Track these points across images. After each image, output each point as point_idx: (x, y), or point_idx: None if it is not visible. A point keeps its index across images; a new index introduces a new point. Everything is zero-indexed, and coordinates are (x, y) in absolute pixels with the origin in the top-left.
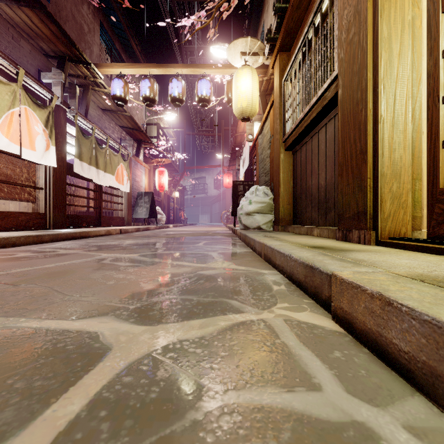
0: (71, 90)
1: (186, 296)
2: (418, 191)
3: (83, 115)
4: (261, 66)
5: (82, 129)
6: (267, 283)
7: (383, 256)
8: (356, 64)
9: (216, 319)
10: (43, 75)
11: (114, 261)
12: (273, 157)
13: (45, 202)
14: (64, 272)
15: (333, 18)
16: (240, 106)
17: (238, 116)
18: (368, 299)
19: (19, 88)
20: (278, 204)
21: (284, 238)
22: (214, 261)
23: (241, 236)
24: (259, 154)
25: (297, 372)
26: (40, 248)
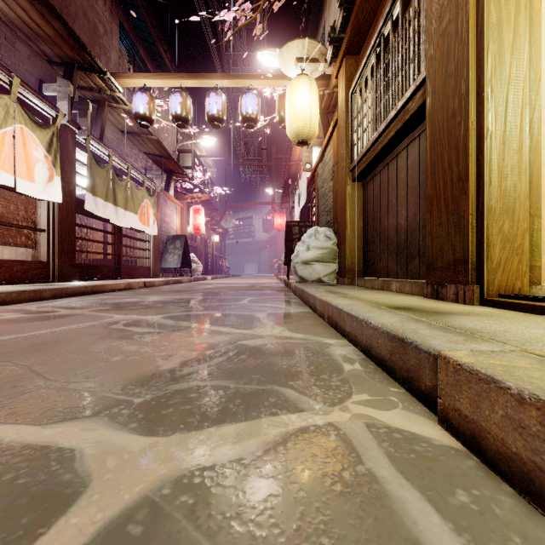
0: (81, 106)
1: (220, 381)
2: (537, 231)
3: (97, 138)
4: (321, 76)
5: (96, 156)
6: (335, 359)
7: (501, 322)
8: (451, 62)
9: (261, 423)
10: (45, 86)
11: (128, 326)
12: (337, 191)
13: (48, 247)
14: (57, 342)
15: (418, 5)
16: (295, 126)
17: (292, 138)
18: (513, 404)
19: (14, 102)
20: (344, 250)
21: (354, 294)
22: (261, 325)
23: (297, 291)
24: (318, 187)
25: (401, 542)
26: (37, 306)
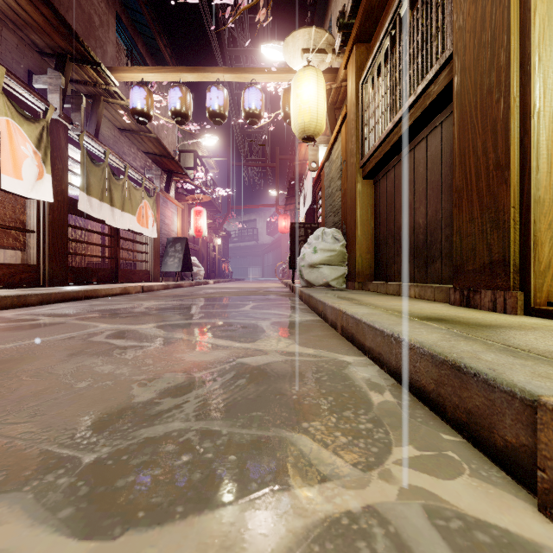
0: (74, 100)
1: (209, 423)
2: None
3: (92, 135)
4: (328, 70)
5: (91, 153)
6: (357, 386)
7: None
8: (487, 31)
9: (264, 508)
10: (35, 78)
11: (111, 338)
12: (346, 190)
13: (38, 250)
14: (18, 360)
15: None
16: (301, 121)
17: (298, 134)
18: None
19: None
20: (354, 252)
21: (369, 301)
22: (264, 337)
23: (303, 297)
24: (325, 187)
25: None
26: (18, 313)
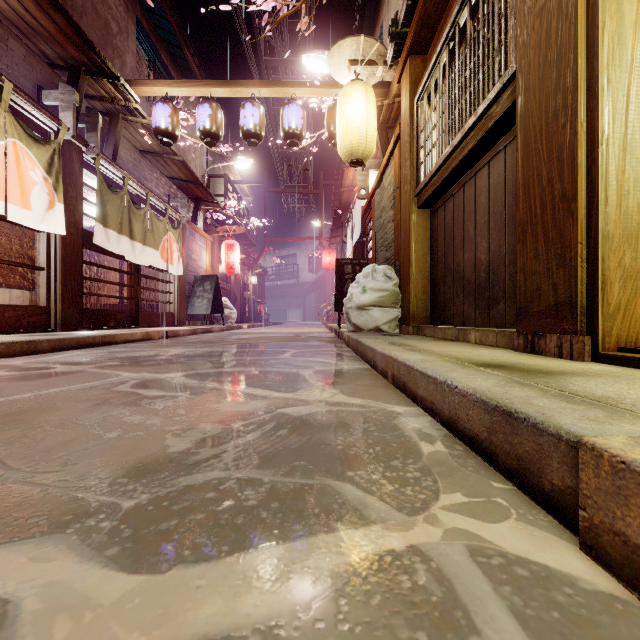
0: (89, 119)
1: (250, 472)
2: None
3: (109, 158)
4: (379, 84)
5: (108, 179)
6: (407, 436)
7: (639, 387)
8: (553, 48)
9: (309, 547)
10: (45, 94)
11: (137, 388)
12: (399, 221)
13: (48, 289)
14: (38, 410)
15: None
16: (348, 142)
17: (345, 158)
18: None
19: (5, 112)
20: (408, 292)
21: (424, 346)
22: (307, 386)
23: (351, 343)
24: (376, 218)
25: None
26: (29, 361)
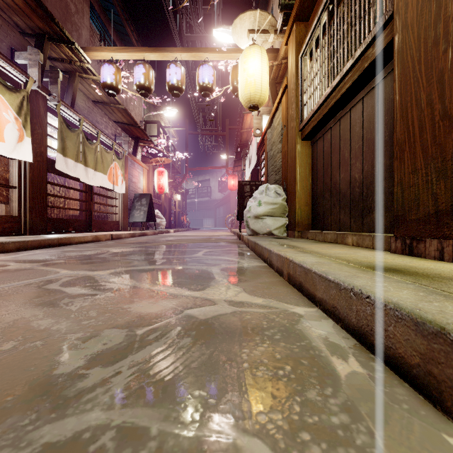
0: (52, 74)
1: (137, 412)
2: None
3: (68, 105)
4: (270, 50)
5: (67, 121)
6: (316, 348)
7: None
8: None
9: None
10: (17, 54)
11: (65, 286)
12: (286, 152)
13: (19, 203)
14: None
15: None
16: (247, 92)
17: (245, 104)
18: None
19: None
20: (294, 205)
21: (312, 248)
22: (214, 284)
23: (250, 244)
24: (267, 150)
25: None
26: None
